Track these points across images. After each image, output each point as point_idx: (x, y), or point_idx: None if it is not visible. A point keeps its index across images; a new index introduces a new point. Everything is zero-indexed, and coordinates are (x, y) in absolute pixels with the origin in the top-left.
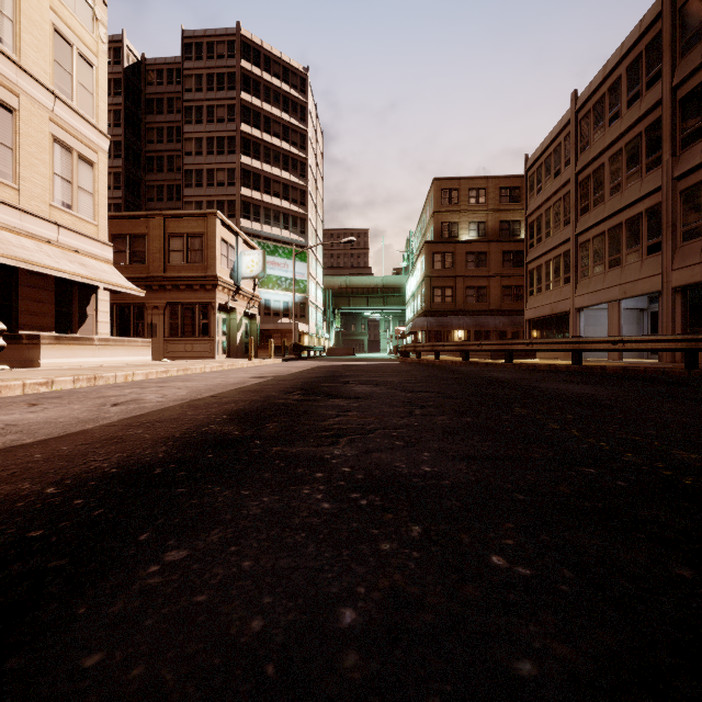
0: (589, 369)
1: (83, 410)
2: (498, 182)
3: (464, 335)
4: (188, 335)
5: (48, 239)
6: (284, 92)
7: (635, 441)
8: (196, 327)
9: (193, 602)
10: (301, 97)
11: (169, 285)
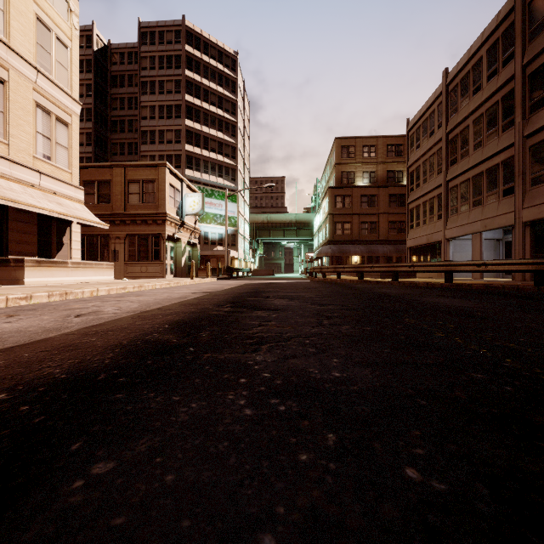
0: (459, 286)
1: (51, 321)
2: (385, 140)
3: (359, 259)
4: (143, 259)
5: (32, 184)
6: (219, 70)
7: (511, 348)
8: (150, 253)
9: (110, 526)
10: (232, 74)
11: (128, 220)
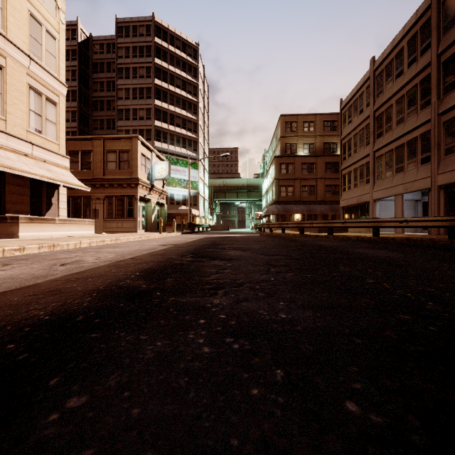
0: (384, 239)
1: (39, 269)
2: (322, 117)
3: (300, 217)
4: (119, 217)
5: (26, 153)
6: (183, 58)
7: (431, 292)
8: (125, 211)
9: None
10: (194, 61)
11: (107, 184)
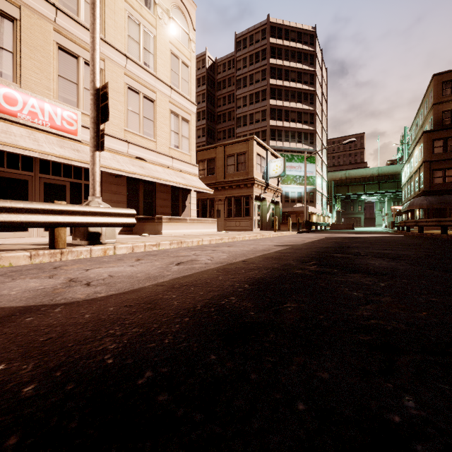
0: None
1: (157, 267)
2: None
3: None
4: (237, 216)
5: (168, 166)
6: (298, 49)
7: None
8: (242, 211)
9: None
10: (310, 48)
11: (227, 186)
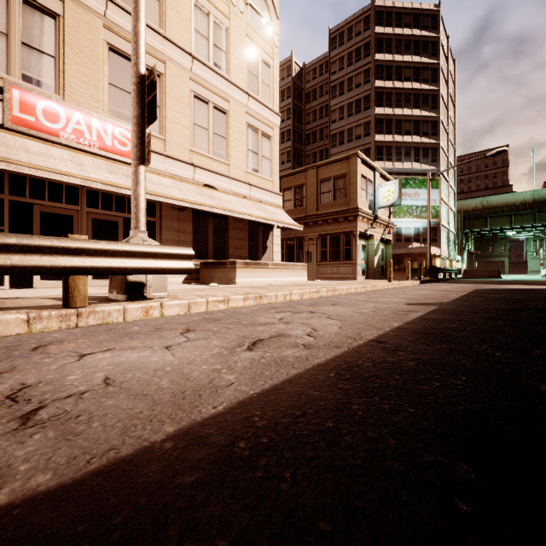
0: None
1: (212, 354)
2: None
3: None
4: (334, 259)
5: (244, 195)
6: (414, 37)
7: None
8: (340, 253)
9: None
10: (431, 34)
11: (320, 221)
